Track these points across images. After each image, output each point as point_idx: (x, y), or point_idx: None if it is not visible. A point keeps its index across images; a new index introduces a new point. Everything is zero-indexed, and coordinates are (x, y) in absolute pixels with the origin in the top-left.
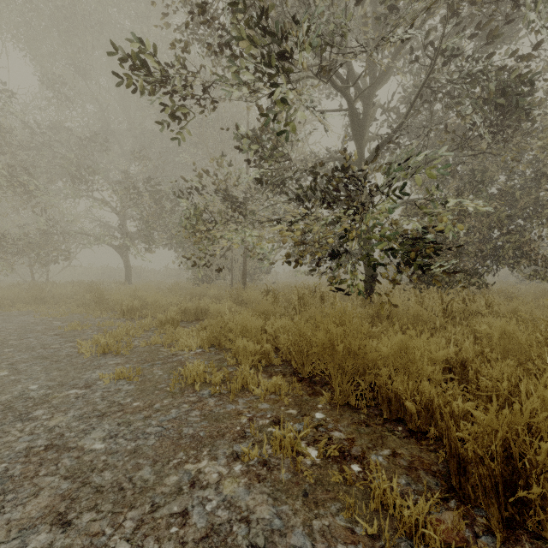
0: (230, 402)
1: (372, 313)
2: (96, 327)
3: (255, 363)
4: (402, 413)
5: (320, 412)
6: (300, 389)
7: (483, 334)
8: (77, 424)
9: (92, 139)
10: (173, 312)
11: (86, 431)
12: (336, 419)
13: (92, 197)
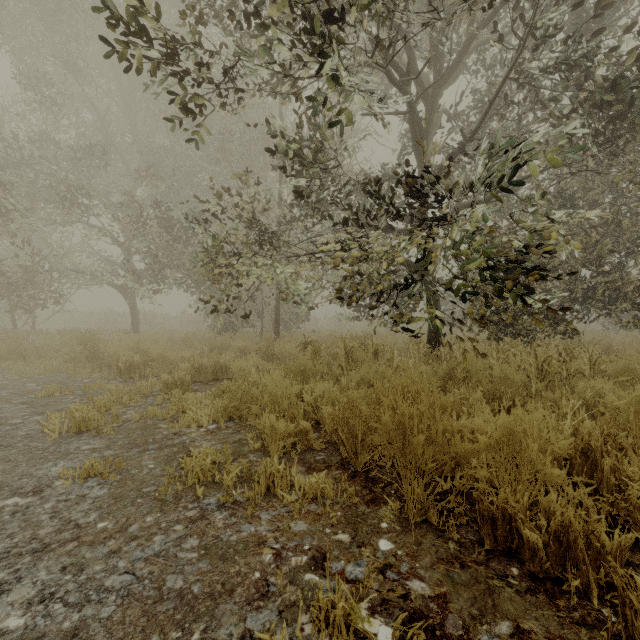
0: (248, 520)
1: (444, 374)
2: (80, 391)
3: (288, 449)
4: (515, 543)
5: (386, 537)
6: (354, 494)
7: (609, 408)
8: None
9: (87, 153)
10: (182, 372)
11: (3, 587)
12: (413, 553)
13: (89, 225)
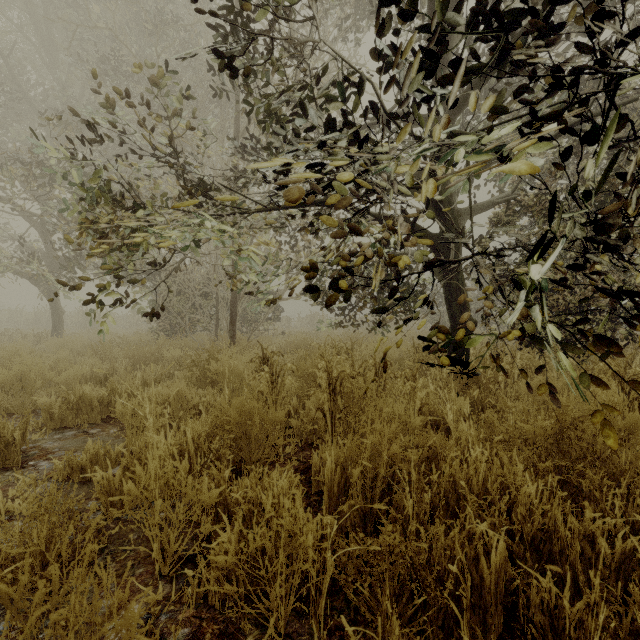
0: None
1: (548, 439)
2: None
3: None
4: None
5: None
6: None
7: None
8: None
9: None
10: (5, 424)
11: None
12: None
13: None
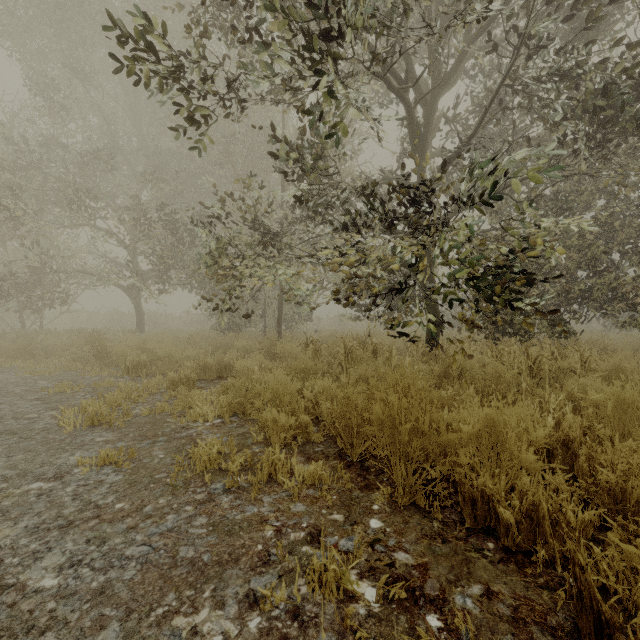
0: (252, 502)
1: (439, 372)
2: (90, 388)
3: (288, 441)
4: (493, 521)
5: (377, 517)
6: (349, 480)
7: (590, 403)
8: (27, 541)
9: (94, 157)
10: (188, 370)
11: (36, 555)
12: (400, 531)
13: (96, 227)
